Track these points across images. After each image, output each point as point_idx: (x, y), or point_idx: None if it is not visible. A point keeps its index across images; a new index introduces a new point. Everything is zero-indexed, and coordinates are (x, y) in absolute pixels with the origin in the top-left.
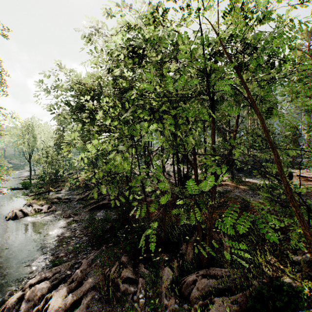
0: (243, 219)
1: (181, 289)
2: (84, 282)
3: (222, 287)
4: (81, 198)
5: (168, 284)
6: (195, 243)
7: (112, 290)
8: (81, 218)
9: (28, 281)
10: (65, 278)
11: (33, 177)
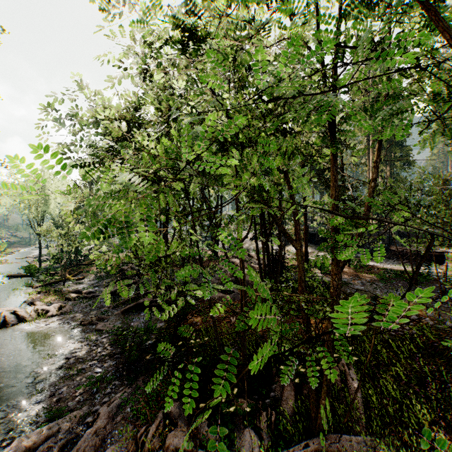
0: None
1: None
2: None
3: None
4: (112, 291)
5: None
6: (297, 378)
7: None
8: (108, 325)
9: None
10: (66, 444)
11: (46, 258)
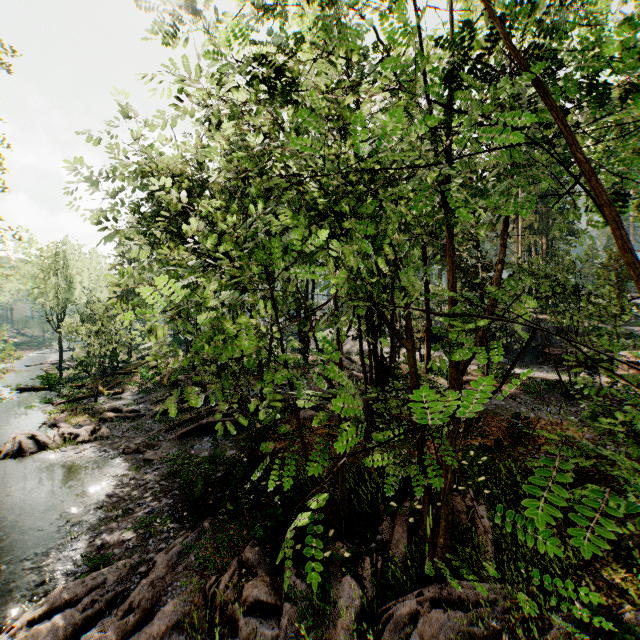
0: (585, 510)
1: (382, 634)
2: (157, 609)
3: (479, 631)
4: (164, 409)
5: (351, 622)
6: (411, 516)
7: (222, 632)
8: (160, 454)
9: (30, 606)
10: (115, 599)
11: (68, 365)
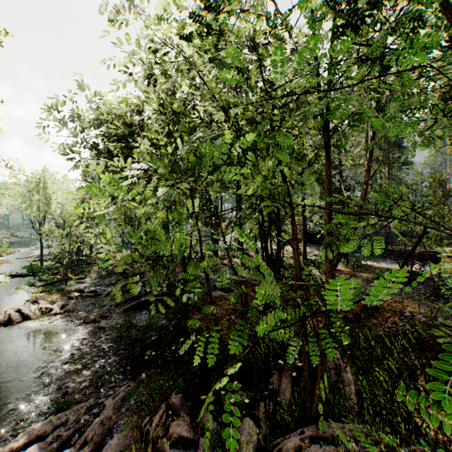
0: None
1: None
2: (105, 442)
3: None
4: None
5: None
6: (294, 371)
7: None
8: (111, 323)
9: (11, 439)
10: (74, 433)
11: (47, 258)
